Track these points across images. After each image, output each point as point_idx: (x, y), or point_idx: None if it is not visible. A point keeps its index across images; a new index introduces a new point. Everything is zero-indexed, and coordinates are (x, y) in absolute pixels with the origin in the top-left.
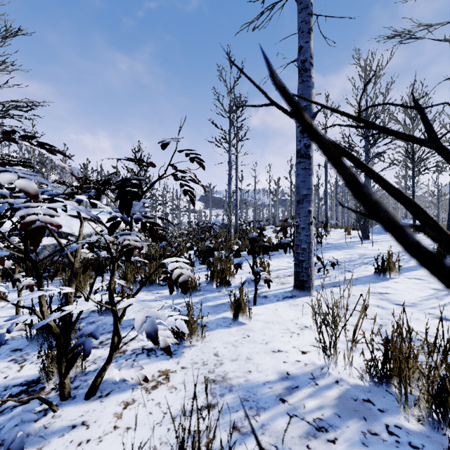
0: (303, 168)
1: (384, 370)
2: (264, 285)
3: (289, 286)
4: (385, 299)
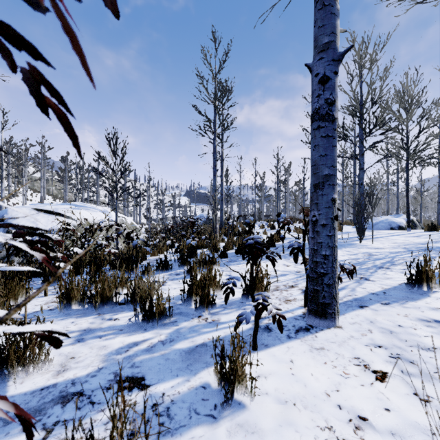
0: (324, 136)
1: None
2: None
3: (297, 306)
4: None
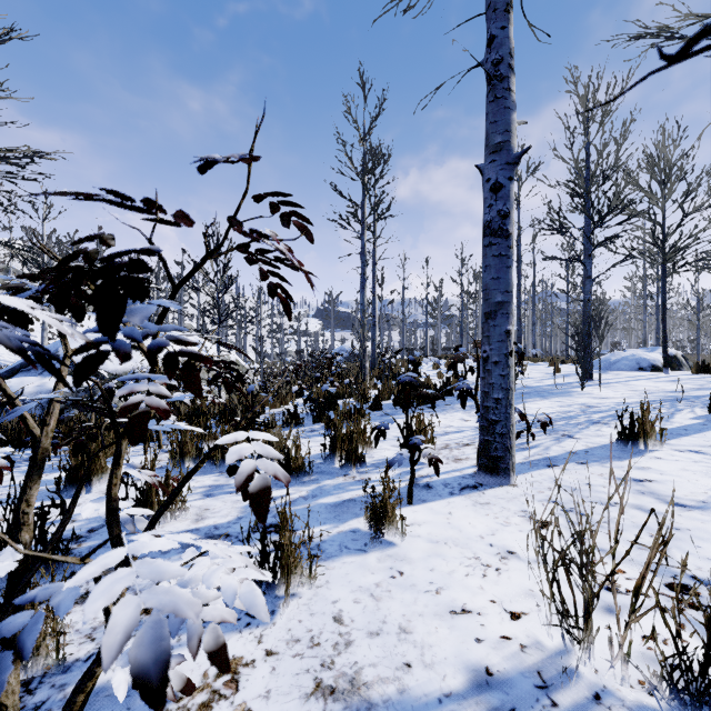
0: (496, 255)
1: (706, 679)
2: (424, 463)
3: (469, 465)
4: (649, 493)
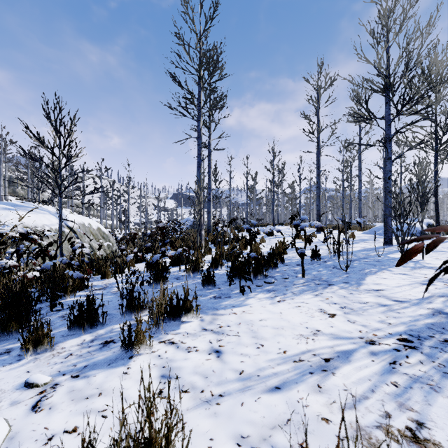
0: None
1: None
2: None
3: None
4: None
